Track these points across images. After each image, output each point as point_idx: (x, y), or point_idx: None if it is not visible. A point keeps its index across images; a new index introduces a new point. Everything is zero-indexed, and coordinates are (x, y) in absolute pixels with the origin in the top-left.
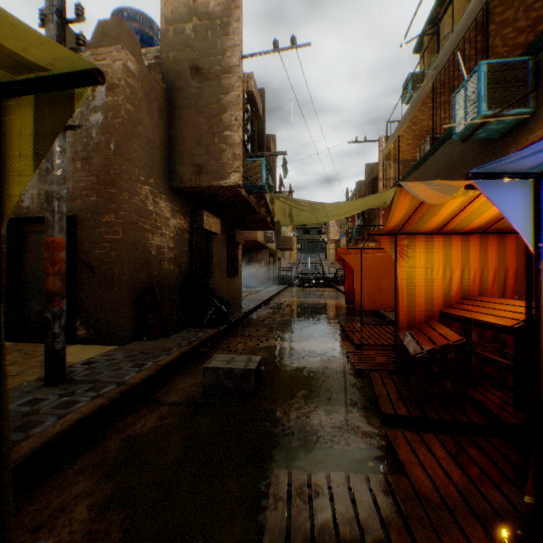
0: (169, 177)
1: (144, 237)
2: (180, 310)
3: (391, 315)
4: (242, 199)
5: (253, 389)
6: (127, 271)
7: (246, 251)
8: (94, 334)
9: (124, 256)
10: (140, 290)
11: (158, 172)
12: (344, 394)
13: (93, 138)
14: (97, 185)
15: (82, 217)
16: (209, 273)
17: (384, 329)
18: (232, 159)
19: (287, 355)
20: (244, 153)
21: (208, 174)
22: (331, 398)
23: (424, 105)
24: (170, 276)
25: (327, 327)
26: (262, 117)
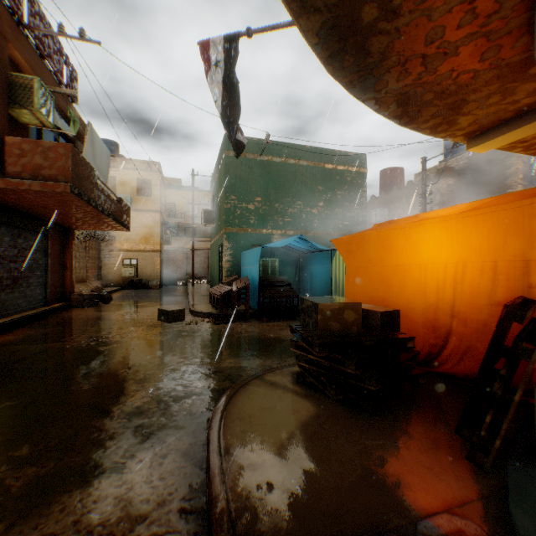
0: None
1: None
2: None
3: None
4: None
5: None
6: None
7: None
8: None
9: None
10: None
11: None
12: None
13: None
14: None
15: None
16: None
17: None
18: None
19: None
20: None
21: None
22: None
23: None
24: None
25: None
26: None
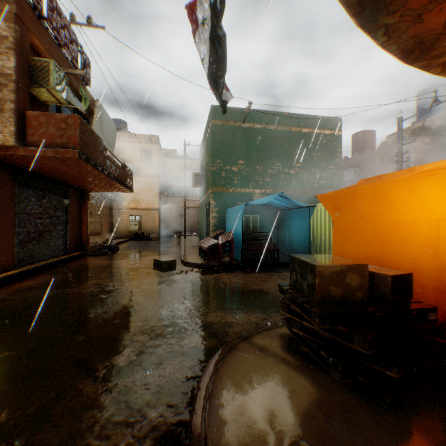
0: None
1: None
2: None
3: None
4: None
5: None
6: None
7: None
8: None
9: None
10: None
11: None
12: None
13: None
14: None
15: None
16: None
17: None
18: None
19: None
20: None
21: None
22: None
23: None
24: None
25: None
26: None
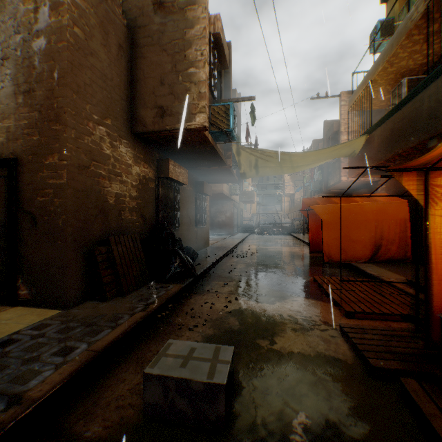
0: (131, 122)
1: (99, 183)
2: (141, 263)
3: (365, 267)
4: (208, 147)
5: (222, 417)
6: (74, 222)
7: (213, 203)
8: (37, 295)
9: (69, 204)
10: (93, 243)
11: (117, 114)
12: (374, 427)
13: (36, 68)
14: (40, 122)
15: (24, 160)
16: (177, 223)
17: (368, 287)
18: (197, 98)
19: (262, 325)
20: (211, 100)
21: (171, 116)
22: (355, 440)
23: (408, 39)
24: (132, 226)
25: (299, 282)
26: (229, 70)
